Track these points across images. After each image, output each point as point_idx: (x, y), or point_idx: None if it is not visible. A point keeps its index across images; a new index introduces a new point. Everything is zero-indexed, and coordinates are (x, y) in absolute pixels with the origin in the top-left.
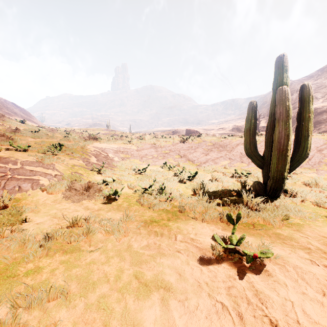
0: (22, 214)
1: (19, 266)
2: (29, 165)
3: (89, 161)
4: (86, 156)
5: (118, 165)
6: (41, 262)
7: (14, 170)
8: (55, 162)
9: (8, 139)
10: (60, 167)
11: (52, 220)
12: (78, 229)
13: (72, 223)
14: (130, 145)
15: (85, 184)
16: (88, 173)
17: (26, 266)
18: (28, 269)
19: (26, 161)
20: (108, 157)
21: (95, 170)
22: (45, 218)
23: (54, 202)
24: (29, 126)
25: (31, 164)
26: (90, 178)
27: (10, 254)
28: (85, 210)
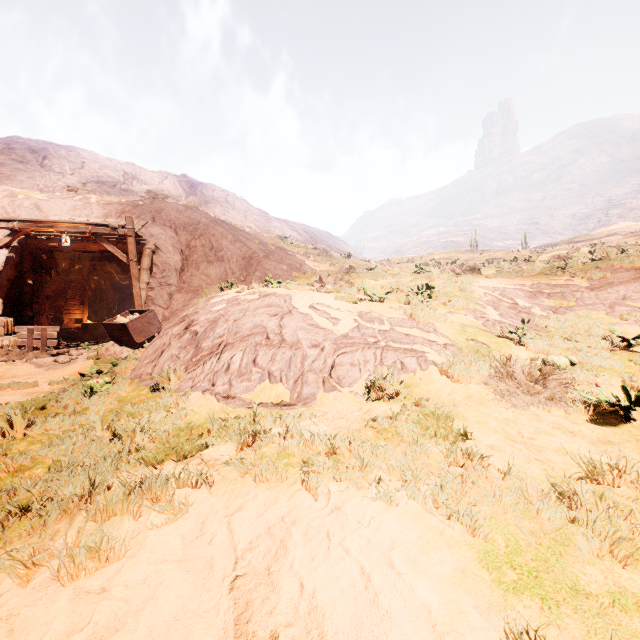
0: (454, 420)
1: (567, 564)
2: (400, 325)
3: (485, 317)
4: (475, 307)
5: (551, 325)
6: (619, 577)
7: (384, 333)
8: (433, 320)
9: (347, 285)
10: (445, 330)
11: (515, 448)
12: (614, 493)
13: (587, 471)
14: (565, 278)
15: (524, 368)
16: (497, 344)
17: (583, 570)
18: (600, 584)
19: (393, 318)
20: (516, 307)
21: (506, 336)
22: (491, 437)
23: (468, 399)
24: (359, 262)
25: (402, 323)
26: (507, 354)
27: (509, 515)
28: (565, 434)
